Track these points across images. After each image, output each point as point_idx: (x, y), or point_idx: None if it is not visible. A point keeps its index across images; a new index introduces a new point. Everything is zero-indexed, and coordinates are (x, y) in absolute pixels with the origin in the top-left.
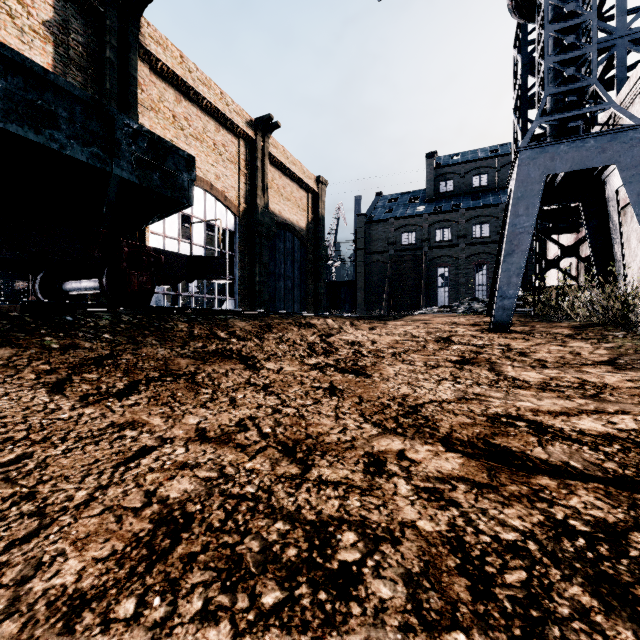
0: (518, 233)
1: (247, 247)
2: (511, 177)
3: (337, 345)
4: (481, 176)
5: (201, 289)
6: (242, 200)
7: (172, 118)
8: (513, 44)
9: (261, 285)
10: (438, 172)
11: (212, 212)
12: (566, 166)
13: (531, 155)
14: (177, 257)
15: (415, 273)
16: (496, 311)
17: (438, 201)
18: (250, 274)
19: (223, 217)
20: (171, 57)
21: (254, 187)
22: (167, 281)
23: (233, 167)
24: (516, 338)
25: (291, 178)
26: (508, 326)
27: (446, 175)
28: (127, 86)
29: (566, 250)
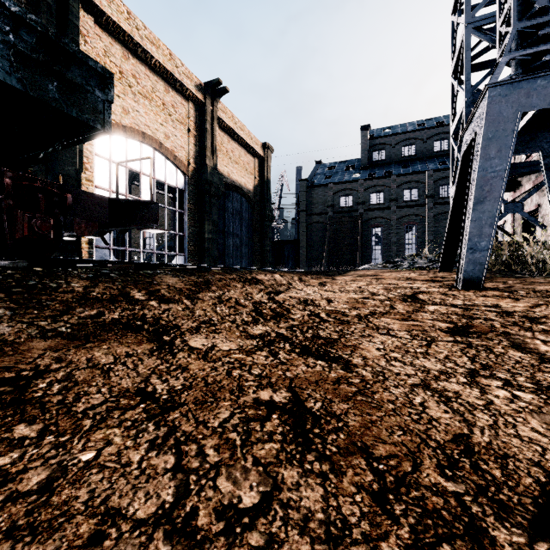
0: (490, 178)
1: (196, 205)
2: (469, 124)
3: (288, 305)
4: (410, 147)
5: (157, 247)
6: (192, 160)
7: (119, 74)
8: (452, 10)
9: (210, 242)
10: (372, 143)
11: (161, 170)
12: (544, 102)
13: (502, 92)
14: (94, 199)
15: (352, 233)
16: (466, 265)
17: (372, 169)
18: (199, 231)
19: (173, 176)
20: (117, 11)
21: (203, 148)
22: (91, 230)
23: (183, 128)
24: (499, 297)
25: (239, 143)
26: (481, 282)
27: (379, 145)
28: (67, 33)
29: (509, 206)
